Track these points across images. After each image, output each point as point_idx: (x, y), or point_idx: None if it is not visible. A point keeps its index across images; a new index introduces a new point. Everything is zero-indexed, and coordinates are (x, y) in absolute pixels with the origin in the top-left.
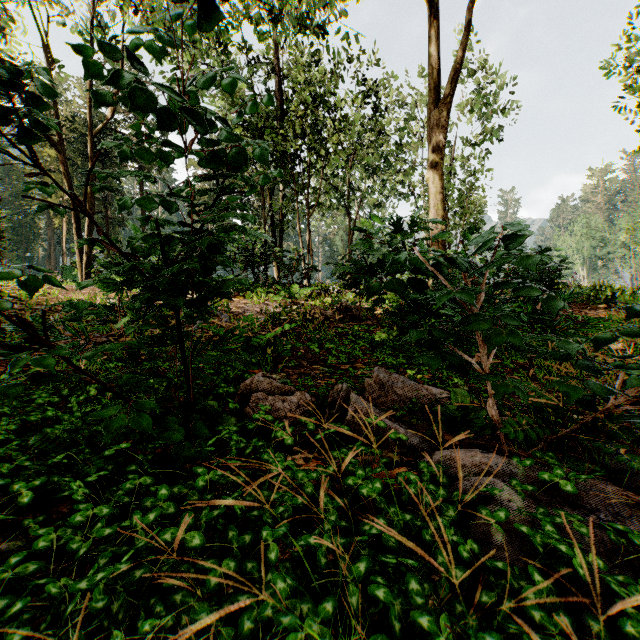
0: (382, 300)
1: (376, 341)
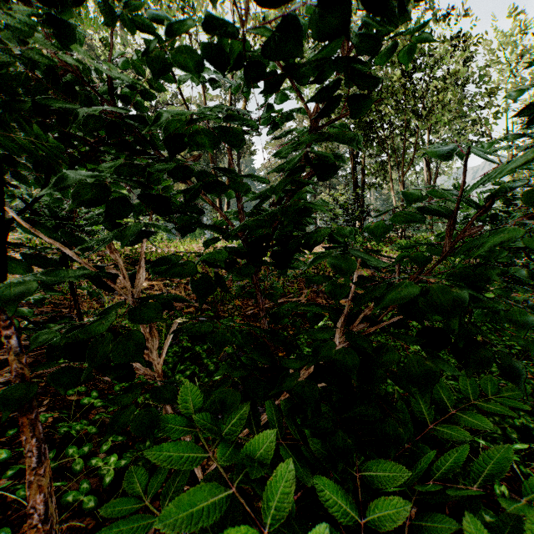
0: None
1: None
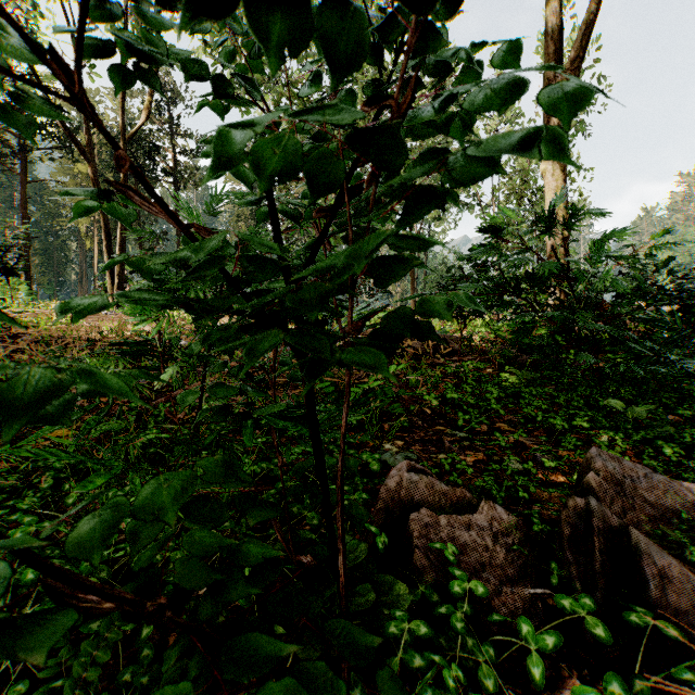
0: (527, 330)
1: (513, 388)
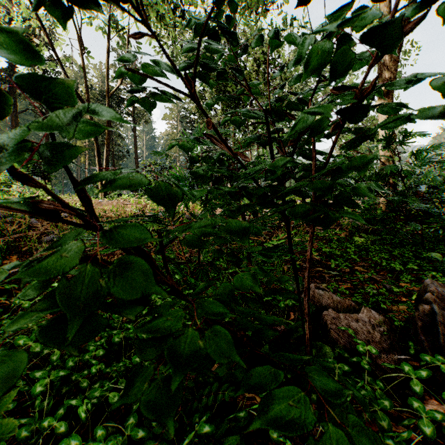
0: (374, 208)
1: (363, 245)
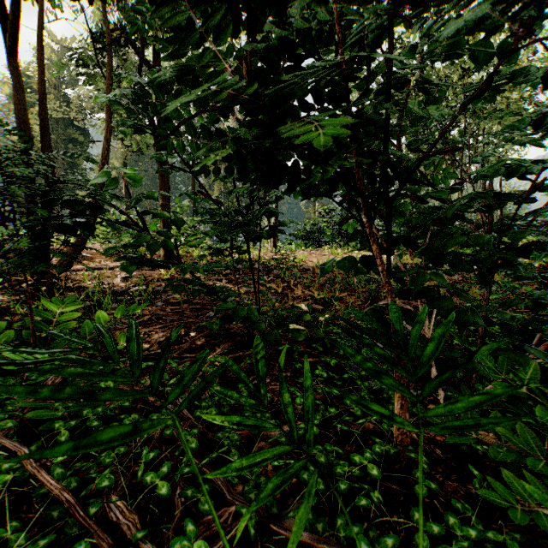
0: None
1: None
